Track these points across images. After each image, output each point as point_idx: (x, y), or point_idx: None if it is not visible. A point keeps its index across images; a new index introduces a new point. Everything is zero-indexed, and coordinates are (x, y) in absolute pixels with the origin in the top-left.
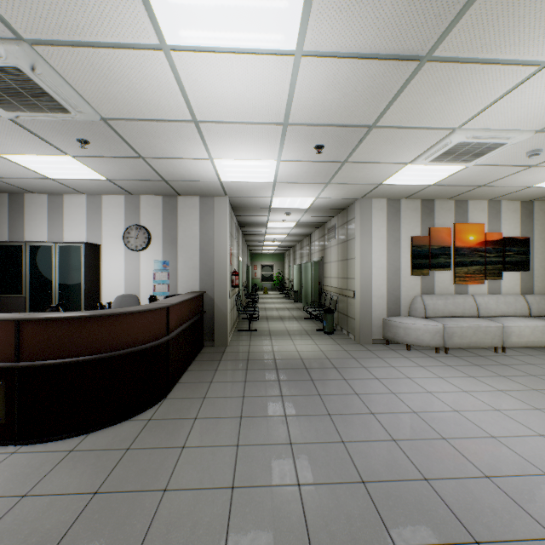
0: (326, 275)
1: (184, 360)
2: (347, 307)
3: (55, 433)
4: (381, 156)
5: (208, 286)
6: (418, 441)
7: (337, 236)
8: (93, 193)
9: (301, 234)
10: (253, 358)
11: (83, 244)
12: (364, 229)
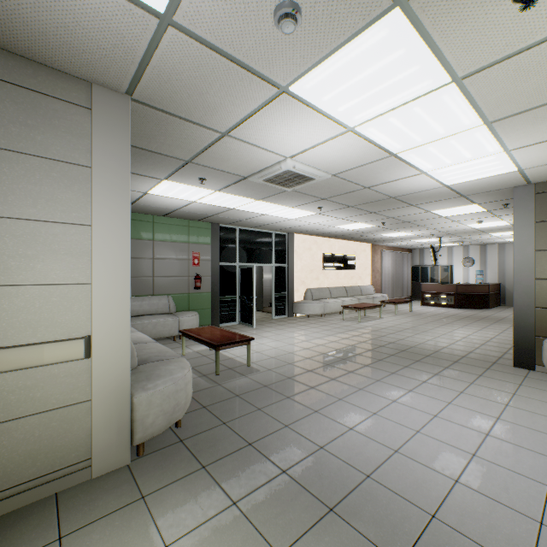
0: None
1: (492, 304)
2: None
3: (463, 308)
4: None
5: (501, 281)
6: None
7: None
8: (449, 247)
9: None
10: None
11: (449, 265)
12: None
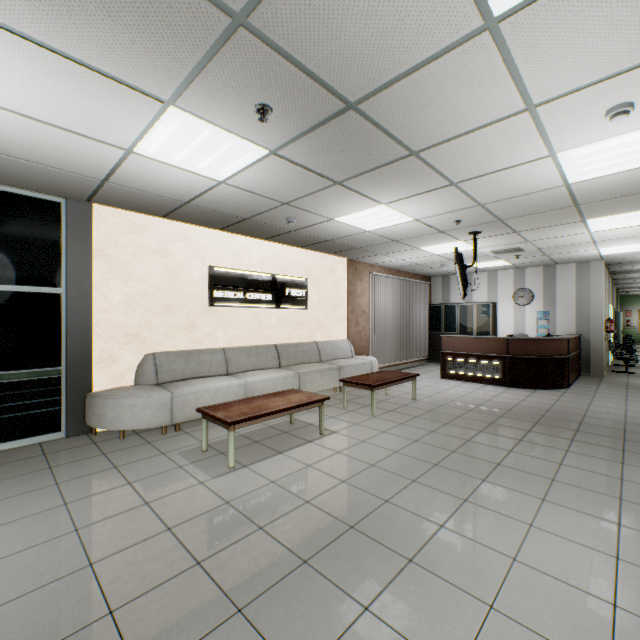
0: None
1: (571, 376)
2: None
3: (521, 386)
4: None
5: (583, 330)
6: None
7: None
8: (492, 271)
9: None
10: (631, 385)
11: (490, 303)
12: None
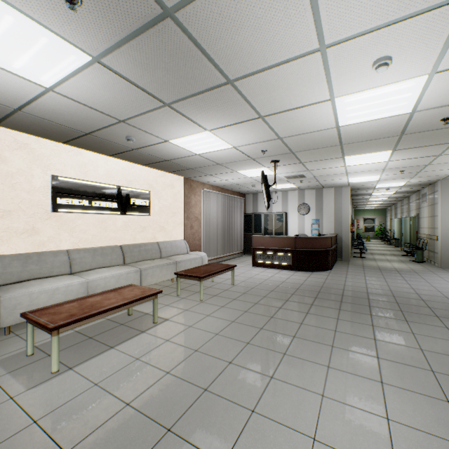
0: (420, 226)
1: (333, 261)
2: (433, 247)
3: (304, 270)
4: (441, 168)
5: (338, 231)
6: (444, 288)
7: (427, 200)
8: (284, 191)
9: (400, 197)
10: (365, 265)
11: (284, 213)
12: (443, 198)
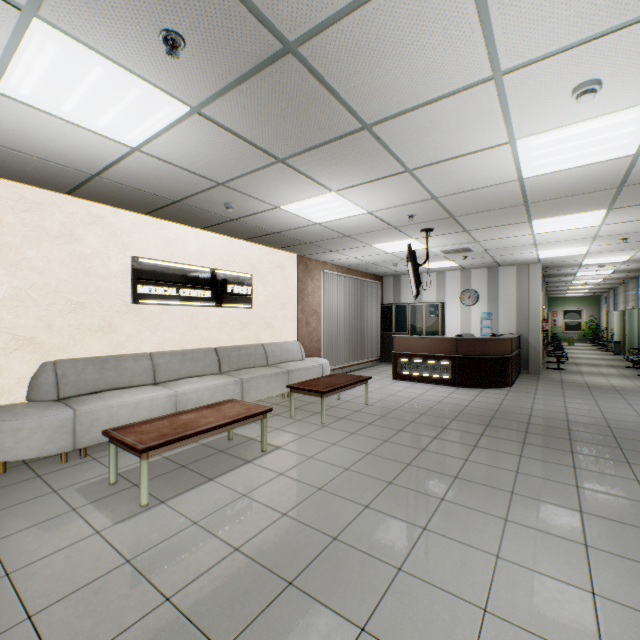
0: None
1: (514, 374)
2: None
3: (470, 386)
4: None
5: (522, 330)
6: None
7: None
8: (440, 271)
9: (623, 277)
10: (565, 381)
11: (439, 303)
12: None
